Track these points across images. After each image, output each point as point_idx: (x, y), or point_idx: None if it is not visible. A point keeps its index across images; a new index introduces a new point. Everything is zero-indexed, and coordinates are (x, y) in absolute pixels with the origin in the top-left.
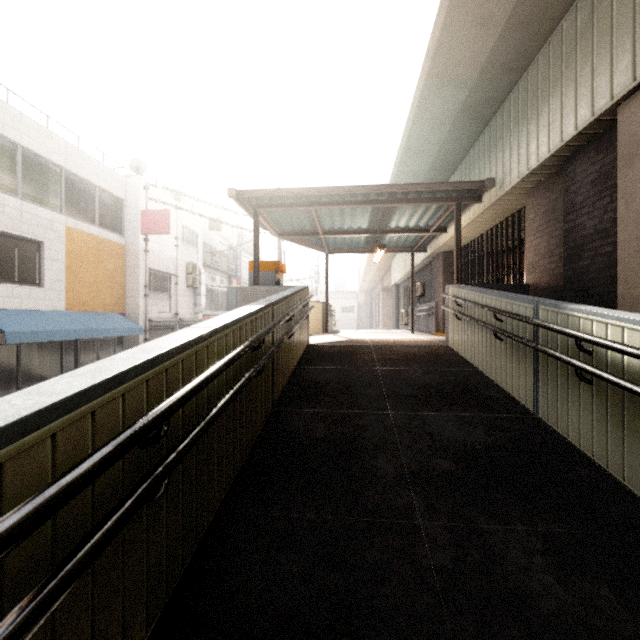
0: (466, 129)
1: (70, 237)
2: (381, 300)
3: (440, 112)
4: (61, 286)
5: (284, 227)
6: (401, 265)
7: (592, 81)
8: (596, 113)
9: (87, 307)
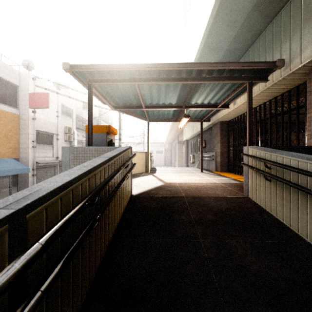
0: (252, 27)
1: None
2: (177, 148)
3: (238, 7)
4: None
5: (118, 102)
6: (190, 129)
7: None
8: None
9: None
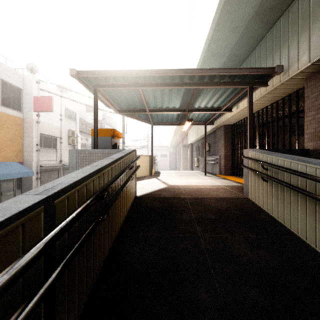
0: (253, 33)
1: None
2: (182, 151)
3: (239, 14)
4: None
5: (122, 106)
6: (195, 133)
7: None
8: None
9: None
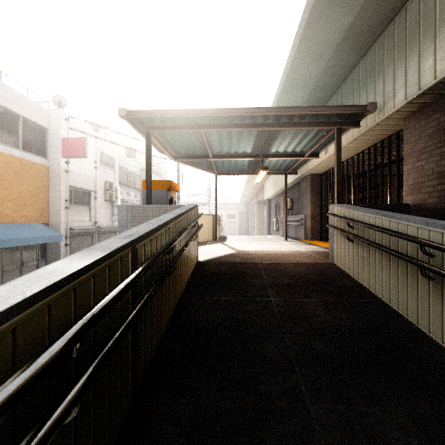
0: (343, 61)
1: None
2: (256, 210)
3: (323, 40)
4: None
5: (178, 150)
6: (273, 185)
7: None
8: None
9: (10, 219)
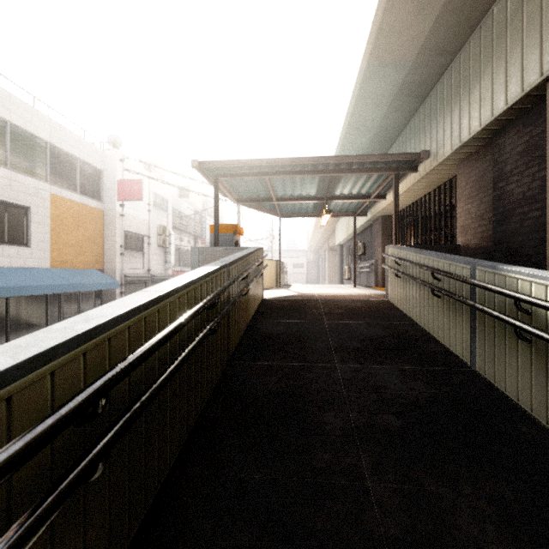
0: (403, 107)
1: (54, 203)
2: (327, 258)
3: (380, 91)
4: (46, 246)
5: (242, 194)
6: (344, 227)
7: (522, 60)
8: (526, 89)
9: (70, 264)
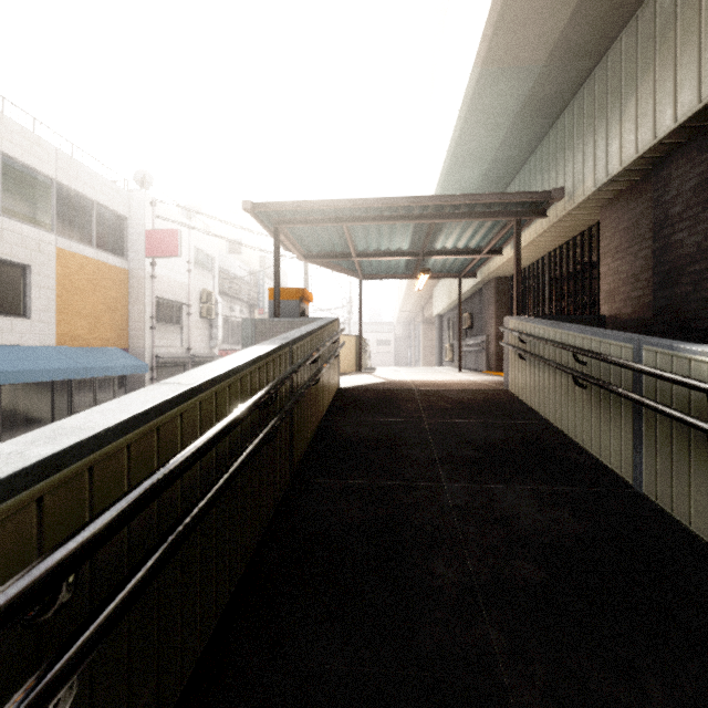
0: (527, 131)
1: (62, 260)
2: (421, 332)
3: (497, 109)
4: (51, 317)
5: (311, 248)
6: (445, 293)
7: (699, 58)
8: (705, 98)
9: (83, 341)
